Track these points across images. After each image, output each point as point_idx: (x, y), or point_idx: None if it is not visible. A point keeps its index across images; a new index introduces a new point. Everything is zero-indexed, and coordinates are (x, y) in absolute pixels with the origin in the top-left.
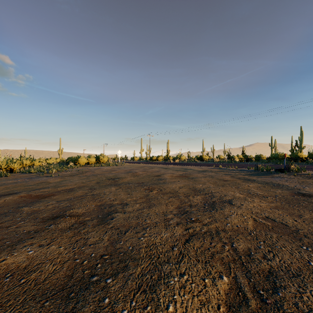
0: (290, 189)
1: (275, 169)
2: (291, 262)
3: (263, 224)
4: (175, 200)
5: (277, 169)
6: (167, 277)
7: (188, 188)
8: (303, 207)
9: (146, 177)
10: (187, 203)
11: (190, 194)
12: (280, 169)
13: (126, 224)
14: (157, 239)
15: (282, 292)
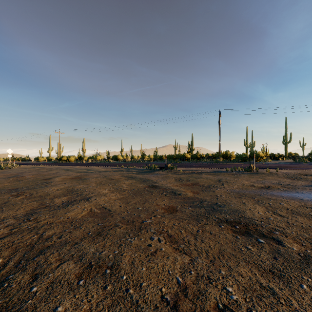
0: (150, 183)
1: (159, 168)
2: (75, 236)
3: (93, 213)
4: (36, 203)
5: (160, 168)
6: None
7: (66, 190)
8: (140, 196)
9: (31, 181)
10: (46, 204)
11: (60, 195)
12: (162, 167)
13: None
14: None
15: (39, 257)
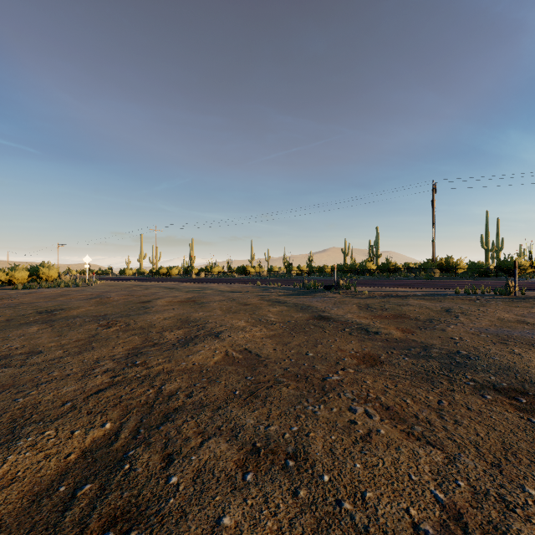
0: (315, 312)
1: (324, 286)
2: (214, 395)
3: (232, 358)
4: (138, 338)
5: (325, 286)
6: (18, 438)
7: (177, 319)
8: (304, 333)
9: (122, 305)
10: (153, 341)
11: (171, 328)
12: (329, 286)
13: (8, 382)
14: (48, 396)
15: (166, 425)
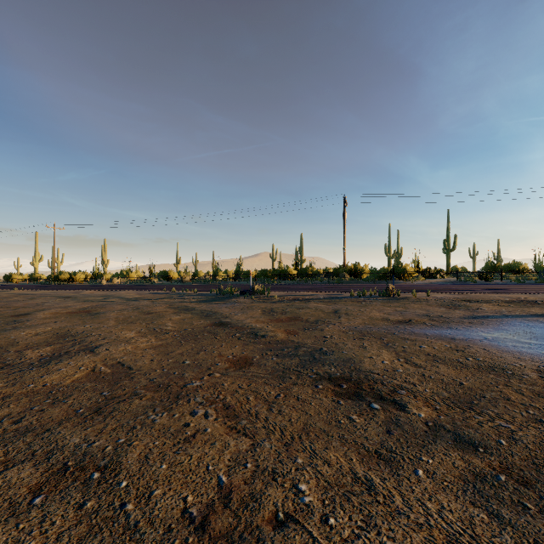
0: (218, 318)
1: (240, 292)
2: (50, 417)
3: (98, 374)
4: None
5: (241, 292)
6: None
7: (54, 334)
8: (194, 341)
9: None
10: (5, 362)
11: (39, 344)
12: (244, 291)
13: None
14: None
15: None
